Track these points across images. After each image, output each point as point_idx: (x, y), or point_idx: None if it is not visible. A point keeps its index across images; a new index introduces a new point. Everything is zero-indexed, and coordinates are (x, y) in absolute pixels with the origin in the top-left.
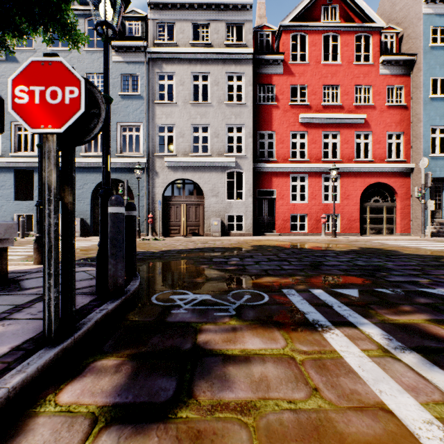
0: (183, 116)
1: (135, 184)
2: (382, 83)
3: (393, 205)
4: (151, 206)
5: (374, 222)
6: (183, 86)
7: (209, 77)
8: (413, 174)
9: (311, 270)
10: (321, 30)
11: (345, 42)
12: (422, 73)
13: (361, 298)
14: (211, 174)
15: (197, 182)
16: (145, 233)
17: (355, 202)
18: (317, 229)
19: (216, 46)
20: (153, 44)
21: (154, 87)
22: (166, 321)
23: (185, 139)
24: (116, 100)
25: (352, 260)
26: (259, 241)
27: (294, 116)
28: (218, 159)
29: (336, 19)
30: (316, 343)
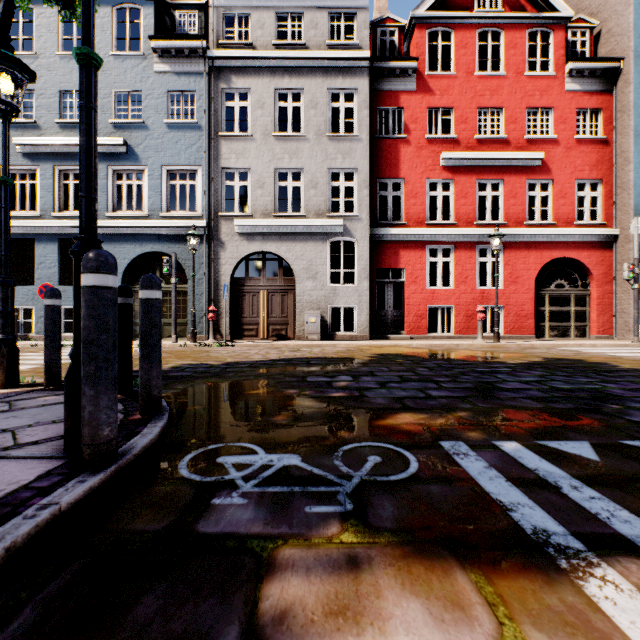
0: (263, 156)
1: (189, 261)
2: (569, 105)
3: (586, 293)
4: (214, 294)
5: (556, 318)
6: (263, 109)
7: (303, 95)
8: (618, 244)
9: (481, 398)
10: (475, 24)
11: (512, 42)
12: (631, 87)
13: (608, 465)
14: (306, 245)
15: (284, 256)
16: (204, 335)
17: (527, 288)
18: (468, 329)
19: (314, 47)
20: (217, 46)
21: (218, 112)
22: (194, 533)
23: (266, 191)
24: (160, 131)
25: (543, 380)
26: (380, 348)
27: (433, 155)
28: (316, 222)
29: (498, 7)
30: (577, 625)
